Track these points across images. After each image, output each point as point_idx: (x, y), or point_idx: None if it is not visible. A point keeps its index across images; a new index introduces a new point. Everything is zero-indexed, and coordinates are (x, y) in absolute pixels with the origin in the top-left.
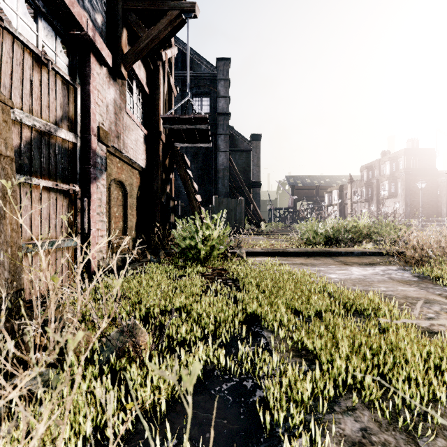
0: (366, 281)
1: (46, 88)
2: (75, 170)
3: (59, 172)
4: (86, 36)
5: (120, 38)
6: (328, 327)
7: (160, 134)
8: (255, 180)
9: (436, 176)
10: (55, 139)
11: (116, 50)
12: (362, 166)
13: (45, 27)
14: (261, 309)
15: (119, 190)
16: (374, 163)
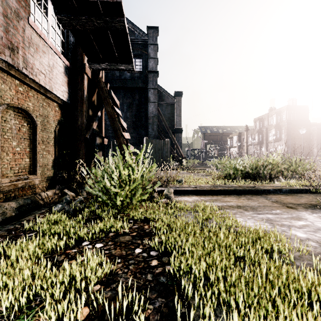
0: None
1: None
2: None
3: None
4: None
5: None
6: None
7: (84, 67)
8: (177, 127)
9: (309, 126)
10: None
11: None
12: (255, 118)
13: None
14: None
15: (23, 120)
16: (264, 116)
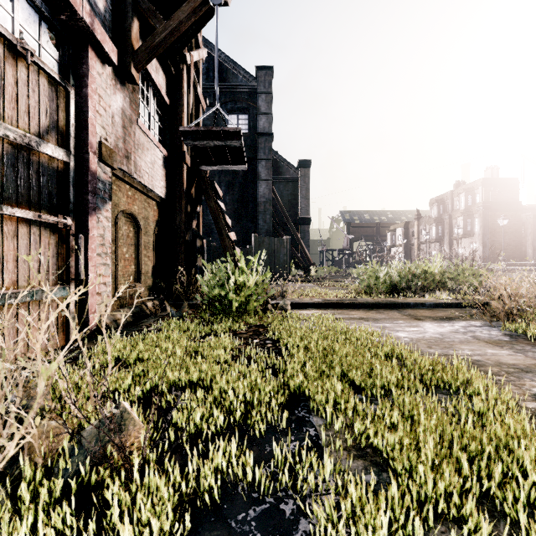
0: (444, 342)
1: (25, 87)
2: (67, 197)
3: (43, 199)
4: (82, 23)
5: (129, 30)
6: (402, 412)
7: (183, 156)
8: (303, 215)
9: (520, 211)
10: (38, 156)
11: (125, 45)
12: (432, 199)
13: (24, 8)
14: (309, 384)
15: (130, 225)
16: (445, 196)
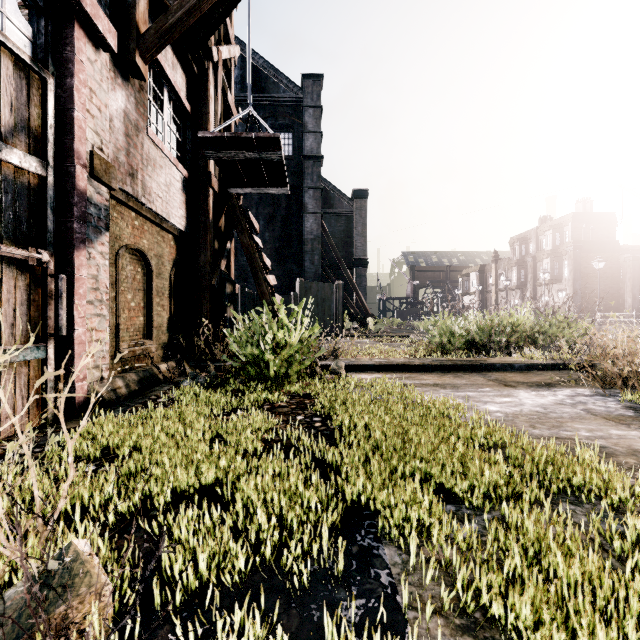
0: (550, 418)
1: None
2: (44, 224)
3: (6, 225)
4: None
5: (134, 7)
6: (522, 542)
7: (209, 177)
8: (359, 257)
9: (617, 252)
10: None
11: (128, 27)
12: (512, 238)
13: None
14: (376, 492)
15: (138, 264)
16: (529, 234)
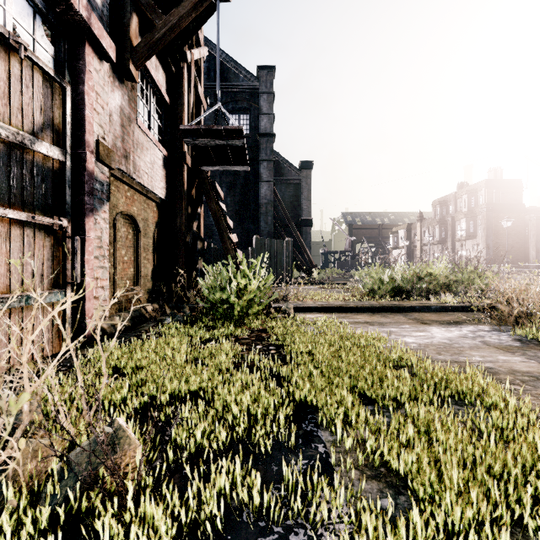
0: (453, 348)
1: (18, 83)
2: (63, 198)
3: (38, 200)
4: (78, 17)
5: (128, 26)
6: (417, 426)
7: (184, 156)
8: (305, 217)
9: (523, 213)
10: (32, 154)
11: (123, 42)
12: (435, 201)
13: (17, 0)
14: (316, 395)
15: (129, 227)
16: (448, 197)
